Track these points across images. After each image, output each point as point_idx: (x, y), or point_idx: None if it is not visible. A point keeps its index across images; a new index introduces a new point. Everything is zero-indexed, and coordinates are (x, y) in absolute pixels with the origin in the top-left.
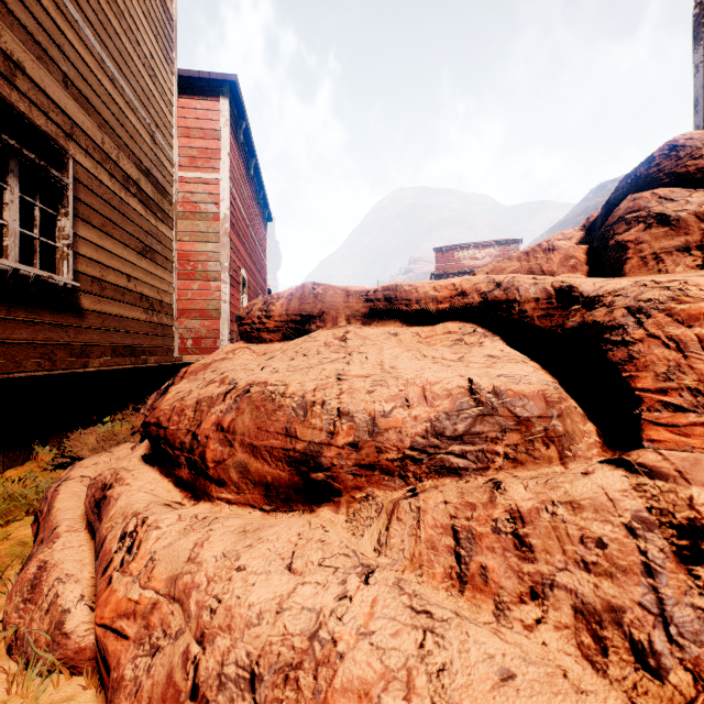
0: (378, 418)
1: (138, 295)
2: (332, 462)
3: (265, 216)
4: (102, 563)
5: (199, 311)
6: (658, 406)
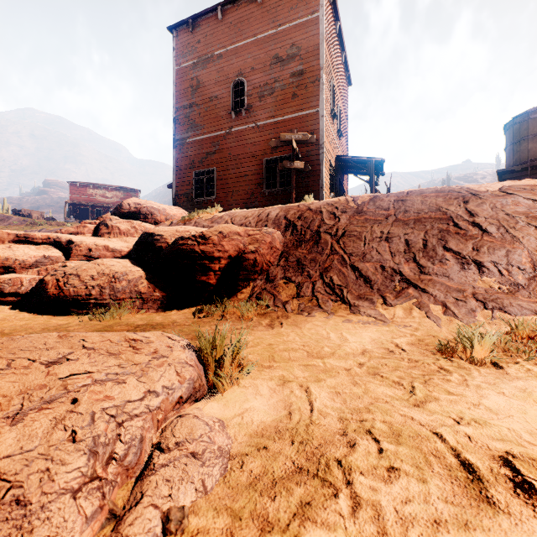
0: (25, 260)
1: None
2: (15, 267)
3: None
4: None
5: None
6: (72, 257)
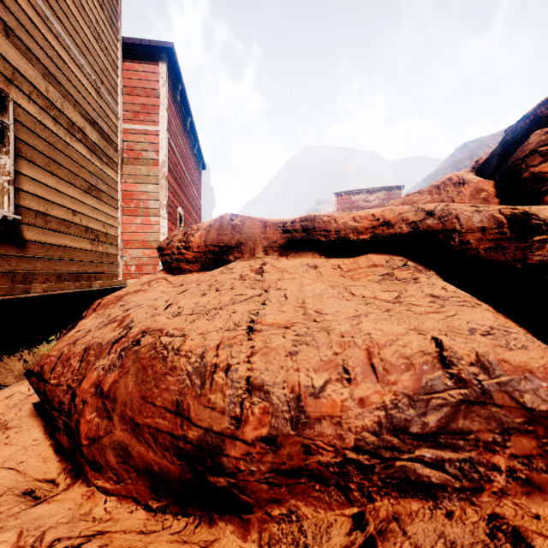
0: (305, 398)
1: (83, 228)
2: (237, 466)
3: (200, 164)
4: None
5: (141, 242)
6: None
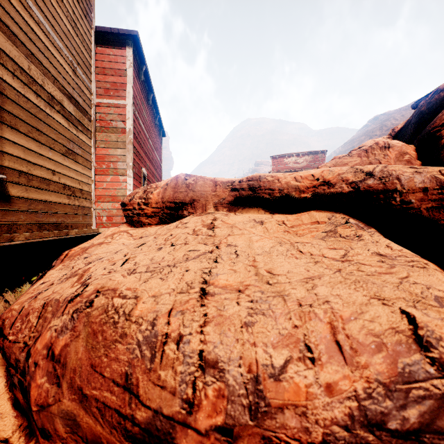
0: (264, 380)
1: (61, 185)
2: None
3: (160, 133)
4: None
5: (111, 197)
6: None
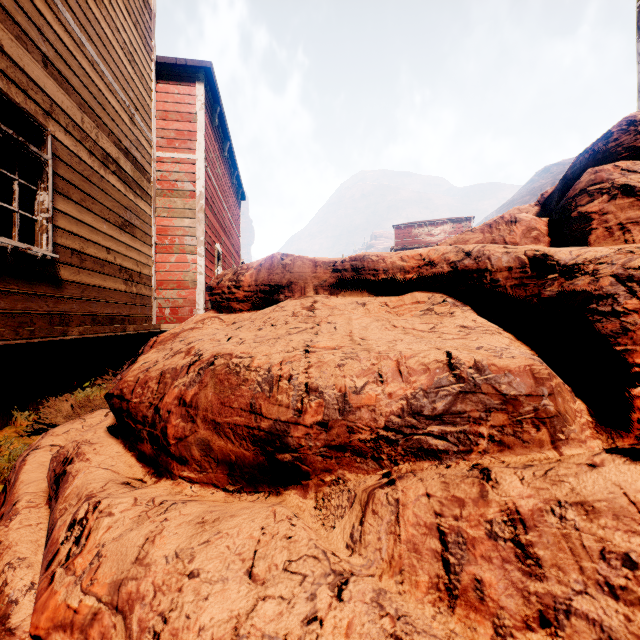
0: (350, 395)
1: (117, 267)
2: (300, 443)
3: (239, 194)
4: (48, 555)
5: (176, 282)
6: None
